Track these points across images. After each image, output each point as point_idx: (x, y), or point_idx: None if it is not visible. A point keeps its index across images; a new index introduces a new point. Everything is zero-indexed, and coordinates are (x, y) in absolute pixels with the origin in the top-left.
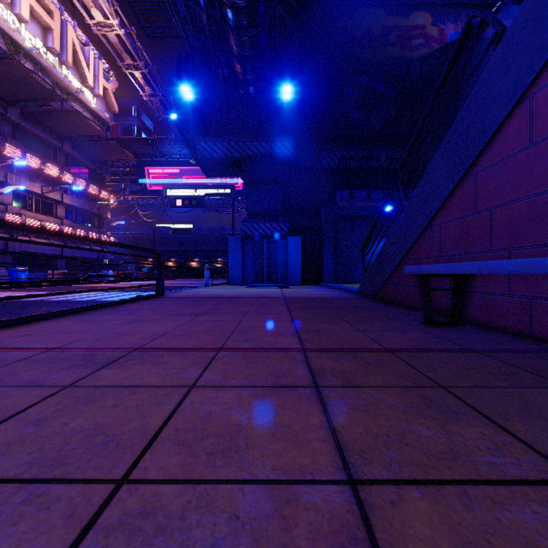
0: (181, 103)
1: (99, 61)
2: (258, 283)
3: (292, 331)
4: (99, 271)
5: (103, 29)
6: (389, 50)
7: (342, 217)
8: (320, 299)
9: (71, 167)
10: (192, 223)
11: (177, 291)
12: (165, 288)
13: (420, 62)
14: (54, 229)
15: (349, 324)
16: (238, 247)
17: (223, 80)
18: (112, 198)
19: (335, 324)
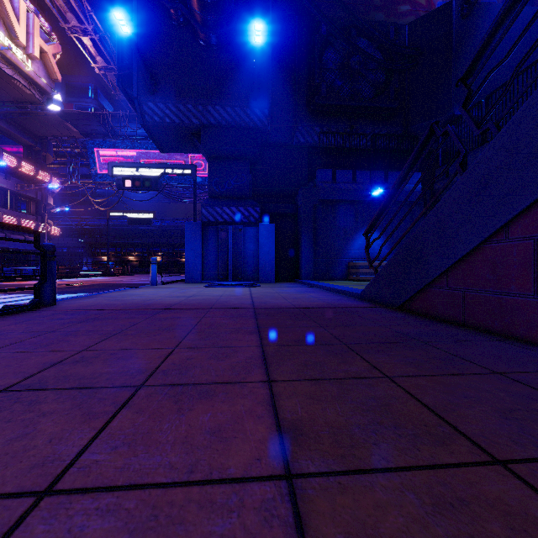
0: (123, 52)
1: (35, 16)
2: (221, 281)
3: None
4: (38, 265)
5: None
6: (373, 14)
7: (323, 201)
8: (314, 311)
9: None
10: (151, 212)
11: (97, 294)
12: (104, 286)
13: (409, 29)
14: None
15: None
16: (197, 235)
17: (178, 26)
18: (54, 180)
19: None
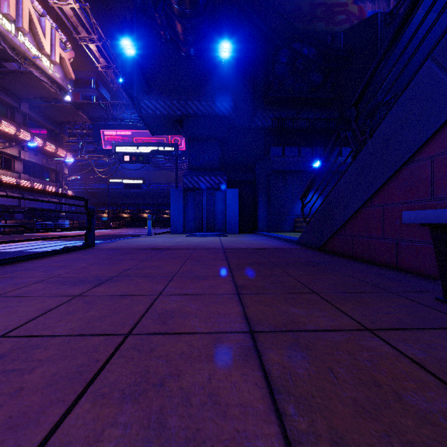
0: (125, 63)
1: (56, 31)
2: (198, 232)
3: (243, 334)
4: (57, 220)
5: (59, 2)
6: (315, 24)
7: (276, 171)
8: (262, 250)
9: (29, 126)
10: (142, 179)
11: (115, 241)
12: (111, 236)
13: (344, 35)
14: (10, 182)
15: (333, 306)
16: (180, 198)
17: (166, 43)
18: (69, 155)
19: (308, 303)
